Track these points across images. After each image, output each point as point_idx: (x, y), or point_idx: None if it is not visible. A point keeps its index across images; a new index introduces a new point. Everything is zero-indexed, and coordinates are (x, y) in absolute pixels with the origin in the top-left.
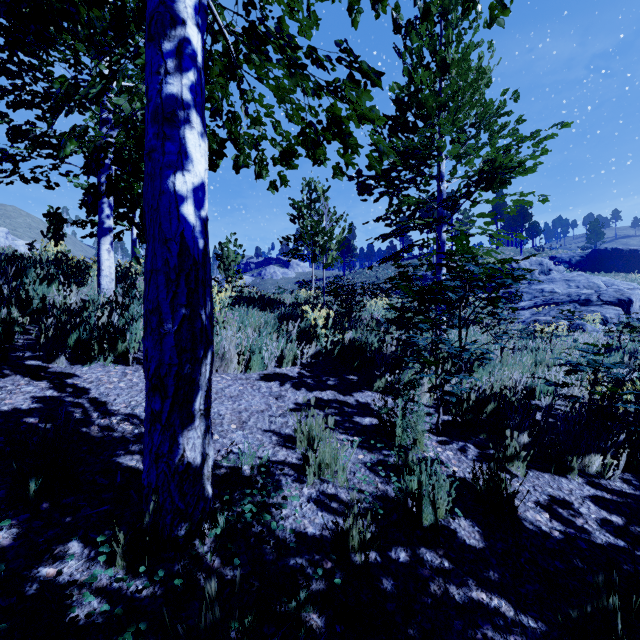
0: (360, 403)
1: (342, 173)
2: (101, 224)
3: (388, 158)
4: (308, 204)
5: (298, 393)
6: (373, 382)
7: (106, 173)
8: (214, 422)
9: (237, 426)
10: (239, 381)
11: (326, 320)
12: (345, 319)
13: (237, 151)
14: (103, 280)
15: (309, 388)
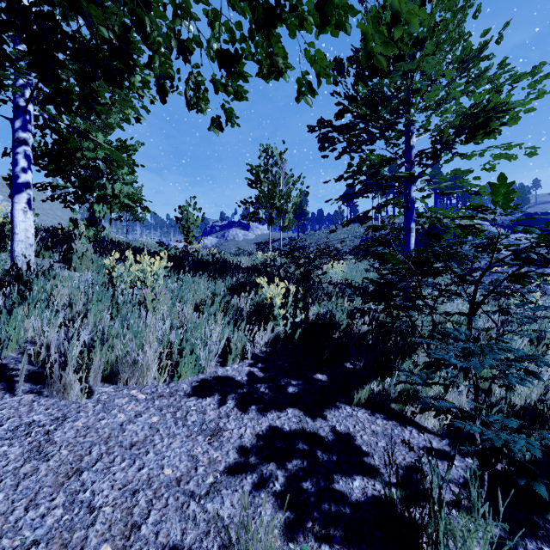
0: (339, 436)
1: (311, 90)
2: (15, 178)
3: (352, 109)
4: (265, 169)
5: (245, 420)
6: (351, 389)
7: (21, 117)
8: (67, 542)
9: (114, 547)
10: (156, 402)
11: (285, 295)
12: (308, 294)
13: (148, 48)
14: (17, 246)
15: (262, 405)
